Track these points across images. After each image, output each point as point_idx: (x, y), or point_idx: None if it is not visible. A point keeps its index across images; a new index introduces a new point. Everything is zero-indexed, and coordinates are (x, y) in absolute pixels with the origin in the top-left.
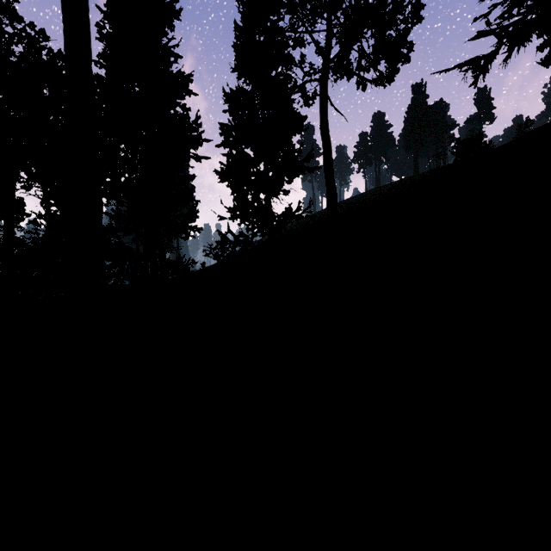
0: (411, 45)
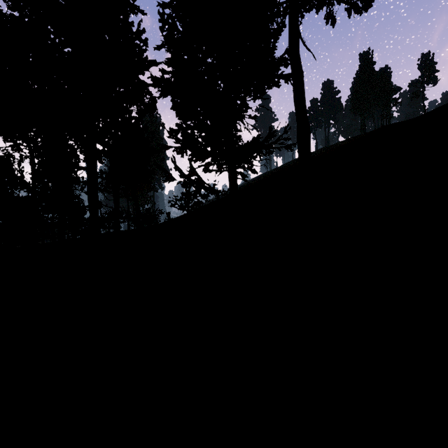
0: None
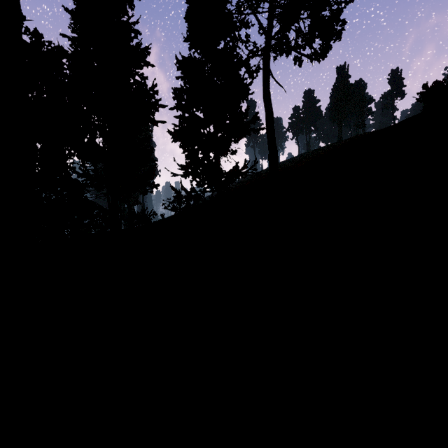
0: (343, 22)
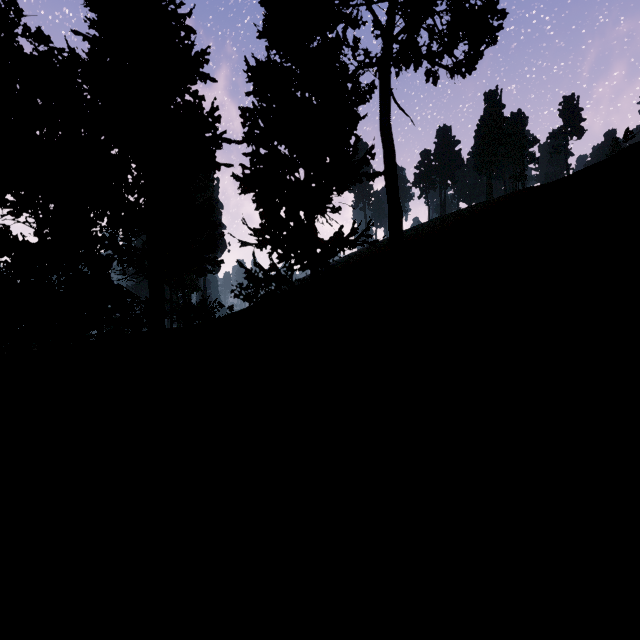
0: (502, 14)
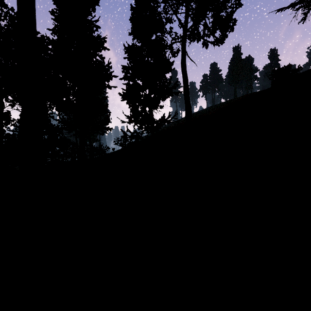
0: (235, 20)
